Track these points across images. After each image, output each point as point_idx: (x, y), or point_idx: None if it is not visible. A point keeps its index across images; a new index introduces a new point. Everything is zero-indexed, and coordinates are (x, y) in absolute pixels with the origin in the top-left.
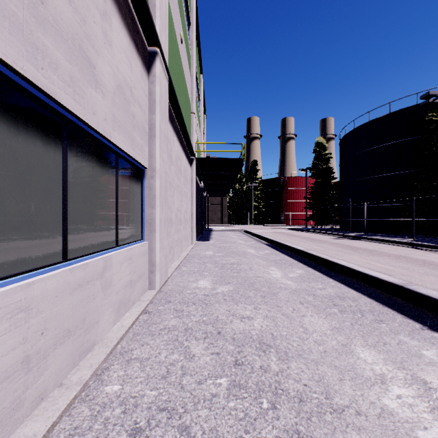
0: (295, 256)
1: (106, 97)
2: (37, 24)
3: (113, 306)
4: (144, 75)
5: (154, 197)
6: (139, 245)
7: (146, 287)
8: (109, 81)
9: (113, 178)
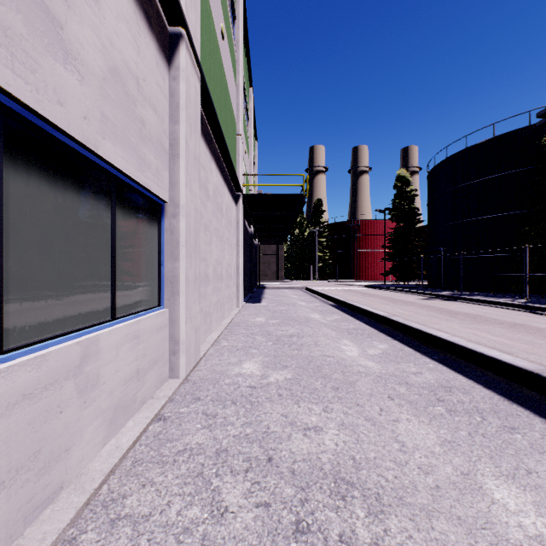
0: (374, 324)
1: (87, 82)
2: None
3: (102, 417)
4: (161, 66)
5: (177, 244)
6: (154, 315)
7: (165, 376)
8: (93, 57)
9: (106, 214)
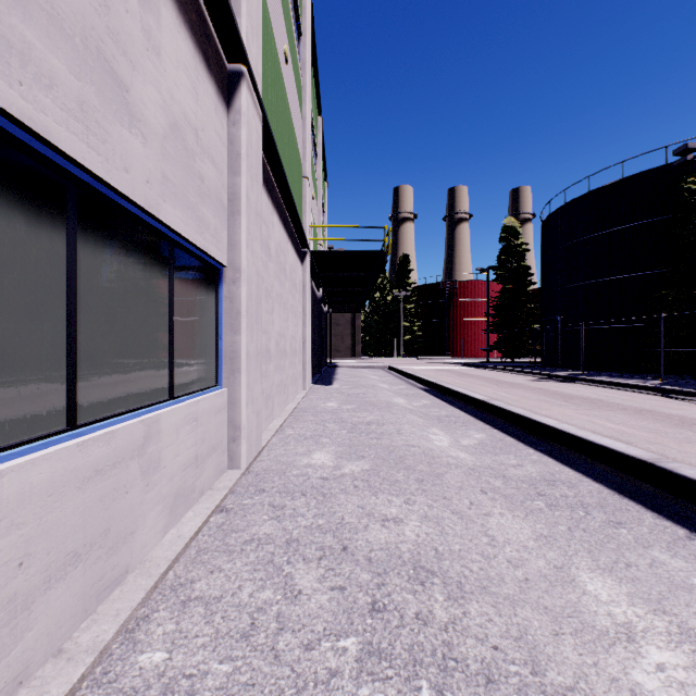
0: (471, 410)
1: (150, 143)
2: (9, 2)
3: (163, 503)
4: (220, 110)
5: (237, 314)
6: (212, 395)
7: (223, 466)
8: (155, 115)
9: (164, 282)
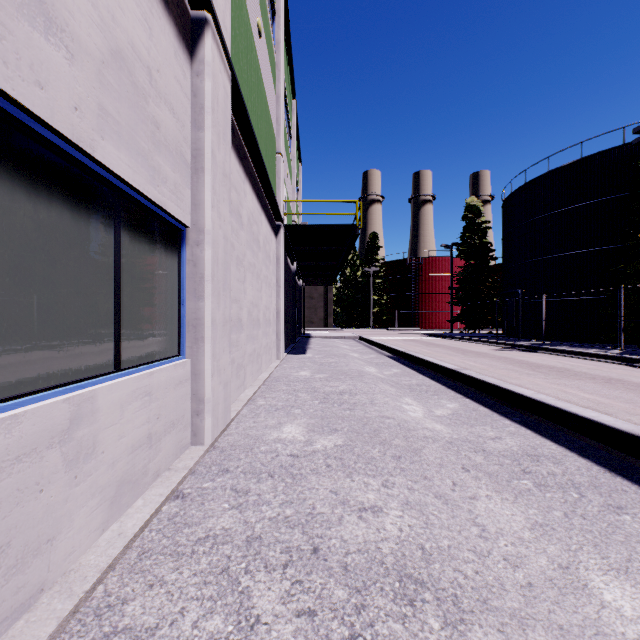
0: (441, 379)
1: (79, 63)
2: None
3: (100, 495)
4: (181, 57)
5: (201, 279)
6: (171, 366)
7: (186, 442)
8: (88, 31)
9: (107, 237)
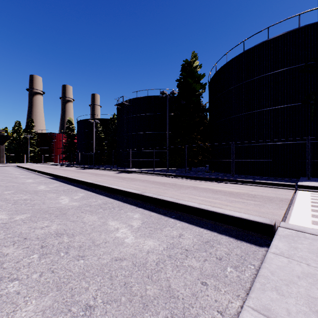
0: (31, 171)
1: None
2: None
3: None
4: None
5: None
6: None
7: None
8: None
9: None
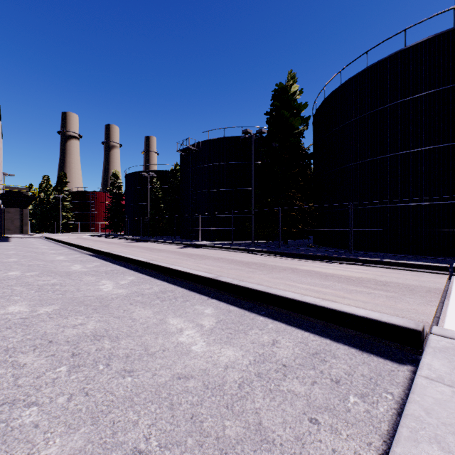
0: (64, 245)
1: None
2: None
3: None
4: None
5: None
6: None
7: None
8: None
9: None
